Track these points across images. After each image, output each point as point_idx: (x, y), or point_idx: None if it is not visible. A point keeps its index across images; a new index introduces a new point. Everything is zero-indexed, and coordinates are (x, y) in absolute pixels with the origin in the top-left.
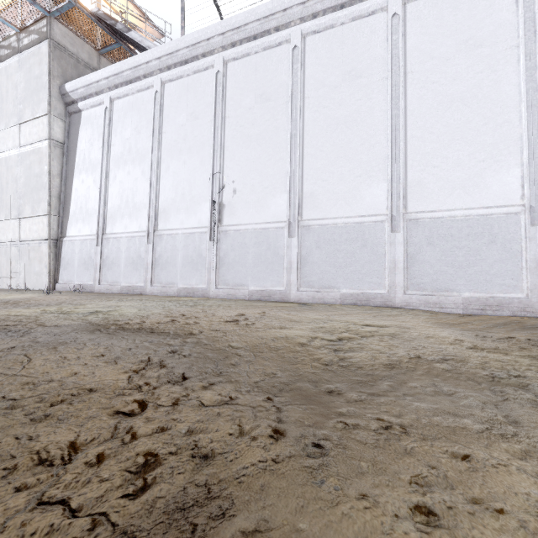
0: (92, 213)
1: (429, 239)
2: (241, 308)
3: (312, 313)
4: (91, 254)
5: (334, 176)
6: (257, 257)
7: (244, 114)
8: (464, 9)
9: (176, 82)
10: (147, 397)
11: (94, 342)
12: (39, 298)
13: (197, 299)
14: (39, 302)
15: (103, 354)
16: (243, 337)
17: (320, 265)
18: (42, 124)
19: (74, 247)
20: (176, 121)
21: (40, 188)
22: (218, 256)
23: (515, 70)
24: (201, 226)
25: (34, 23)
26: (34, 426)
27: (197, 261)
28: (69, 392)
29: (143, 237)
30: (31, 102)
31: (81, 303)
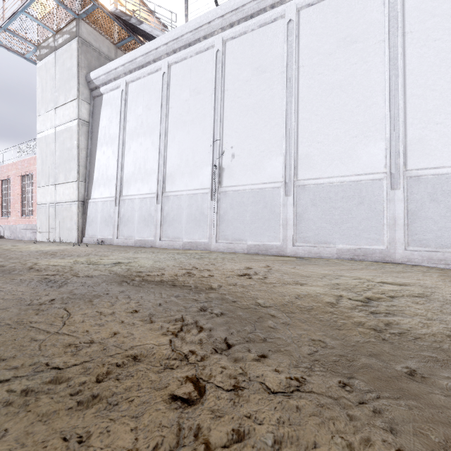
0: (111, 178)
1: (432, 196)
2: (245, 262)
3: (316, 268)
4: (110, 213)
5: (329, 138)
6: (254, 215)
7: (241, 86)
8: None
9: (180, 64)
10: (199, 373)
11: (124, 295)
12: (71, 250)
13: (201, 252)
14: (71, 253)
15: (136, 310)
16: (265, 294)
17: (316, 221)
18: (72, 107)
19: (97, 207)
20: (180, 97)
21: (71, 159)
22: (218, 214)
23: None
24: (203, 188)
25: (66, 25)
26: (81, 415)
27: (200, 219)
28: (113, 360)
29: (153, 198)
30: (64, 89)
31: (105, 254)
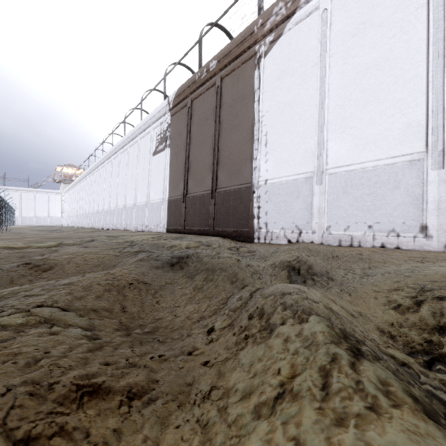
0: None
1: (24, 219)
2: None
3: None
4: None
5: None
6: None
7: None
8: (29, 195)
9: None
10: None
11: None
12: None
13: None
14: None
15: None
16: None
17: None
18: None
19: None
20: None
21: None
22: None
23: (34, 203)
24: None
25: None
26: None
27: None
28: None
29: None
30: None
31: None
